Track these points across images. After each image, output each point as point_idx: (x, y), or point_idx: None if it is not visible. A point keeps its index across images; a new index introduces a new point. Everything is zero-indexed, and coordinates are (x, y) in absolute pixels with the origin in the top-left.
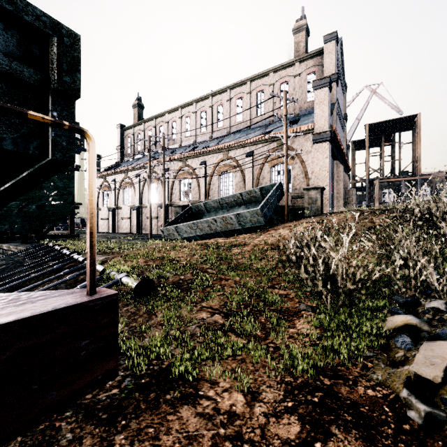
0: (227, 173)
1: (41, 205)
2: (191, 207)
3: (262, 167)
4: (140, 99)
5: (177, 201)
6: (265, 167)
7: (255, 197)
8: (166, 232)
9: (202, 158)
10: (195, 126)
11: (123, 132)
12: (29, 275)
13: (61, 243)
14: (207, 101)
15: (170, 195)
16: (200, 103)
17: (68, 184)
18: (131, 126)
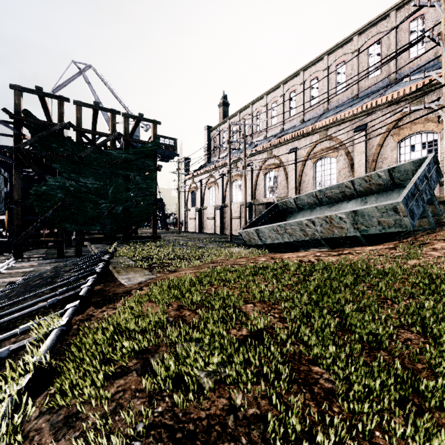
0: (329, 153)
1: (127, 207)
2: (276, 204)
3: (381, 144)
4: (225, 97)
5: (261, 198)
6: (387, 143)
7: (379, 184)
8: (245, 236)
9: (291, 145)
10: (283, 111)
11: (209, 133)
12: (36, 304)
13: (138, 245)
14: (297, 78)
15: (253, 192)
16: (288, 83)
17: (150, 185)
18: (217, 125)
